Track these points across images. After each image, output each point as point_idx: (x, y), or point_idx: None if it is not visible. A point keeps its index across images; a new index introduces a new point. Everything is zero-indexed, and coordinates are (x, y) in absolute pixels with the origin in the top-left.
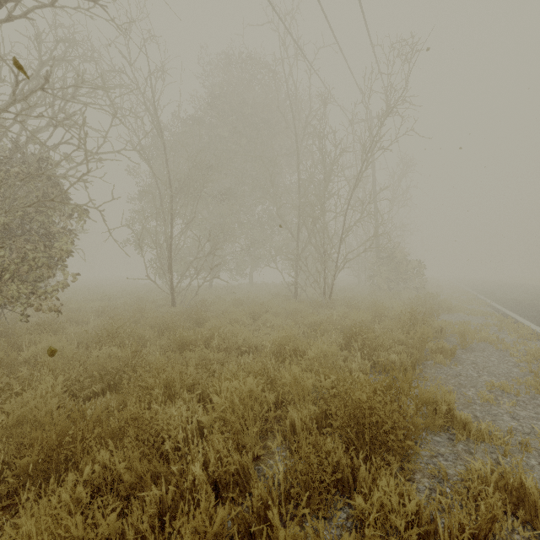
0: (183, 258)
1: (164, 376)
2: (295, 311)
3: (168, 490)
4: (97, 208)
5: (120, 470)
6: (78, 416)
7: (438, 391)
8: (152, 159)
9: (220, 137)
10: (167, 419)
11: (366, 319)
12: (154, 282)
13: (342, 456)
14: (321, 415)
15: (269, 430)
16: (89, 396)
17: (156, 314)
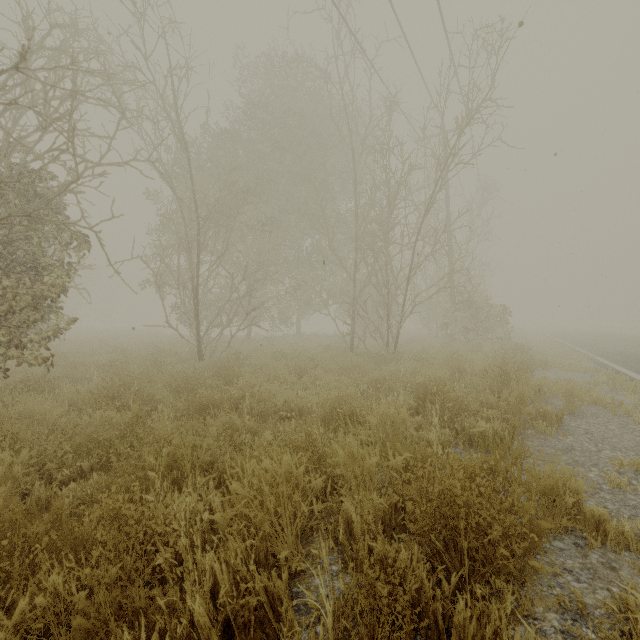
0: (213, 301)
1: (170, 452)
2: (352, 366)
3: (151, 636)
4: (91, 229)
5: (78, 602)
6: (24, 515)
7: (558, 475)
8: (176, 180)
9: (260, 155)
10: (168, 514)
11: (442, 375)
12: (176, 330)
13: (426, 581)
14: (389, 510)
15: (315, 529)
16: (72, 478)
17: (177, 369)
